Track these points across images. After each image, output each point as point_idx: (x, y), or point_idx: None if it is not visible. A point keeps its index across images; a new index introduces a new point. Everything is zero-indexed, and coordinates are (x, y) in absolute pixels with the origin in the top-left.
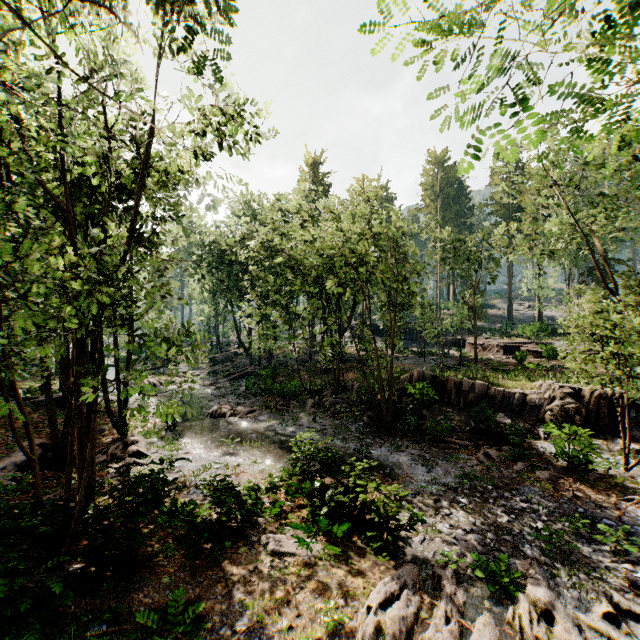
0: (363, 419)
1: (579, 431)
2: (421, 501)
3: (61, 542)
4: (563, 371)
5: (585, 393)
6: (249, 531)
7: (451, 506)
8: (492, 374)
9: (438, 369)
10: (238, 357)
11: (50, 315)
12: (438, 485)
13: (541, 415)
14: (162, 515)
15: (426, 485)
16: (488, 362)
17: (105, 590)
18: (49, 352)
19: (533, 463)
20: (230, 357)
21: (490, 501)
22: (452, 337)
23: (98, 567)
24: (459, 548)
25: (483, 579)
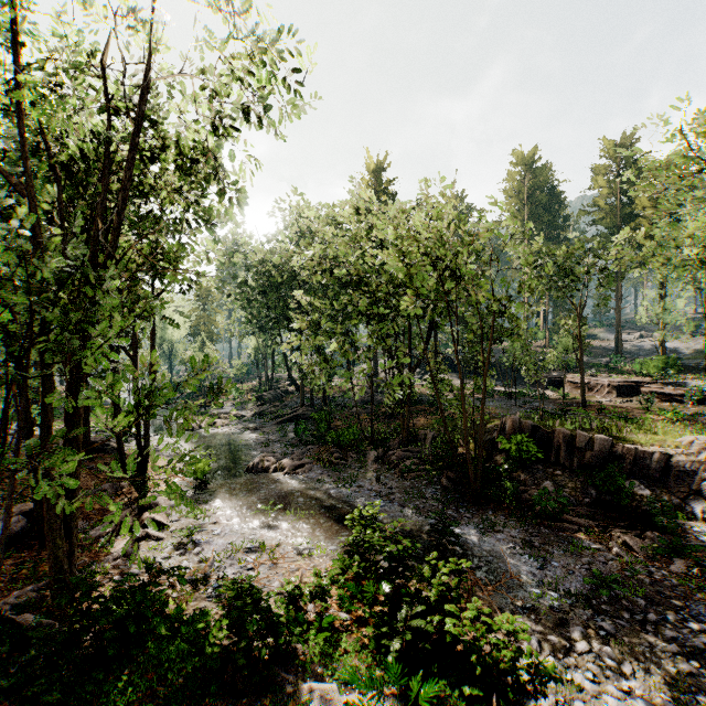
0: (441, 481)
1: None
2: (538, 622)
3: None
4: None
5: None
6: (281, 674)
7: (587, 635)
8: (614, 425)
9: (536, 416)
10: (288, 396)
11: None
12: (560, 593)
13: (694, 485)
14: (158, 636)
15: (542, 592)
16: (600, 407)
17: None
18: None
19: (699, 562)
20: (279, 396)
21: (648, 629)
22: (545, 374)
23: None
24: None
25: None
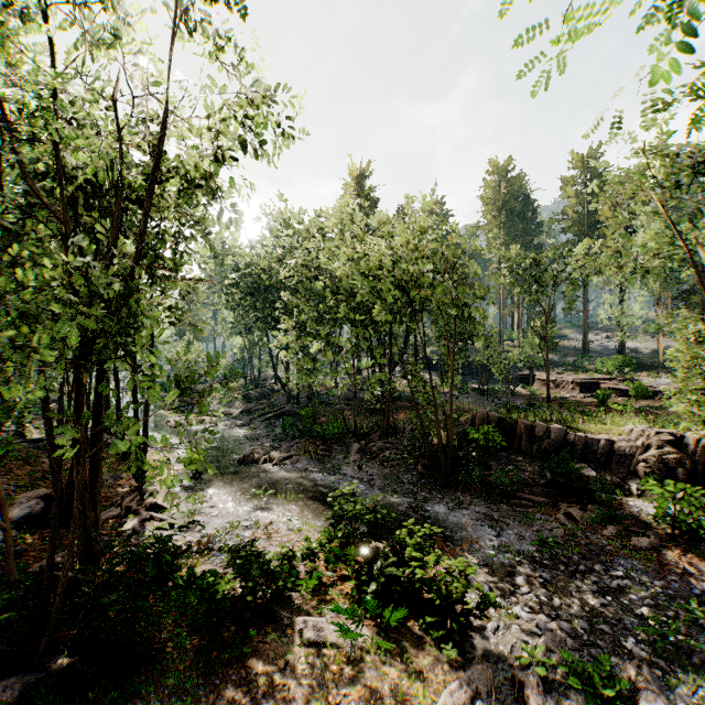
0: (417, 468)
1: (687, 490)
2: (491, 574)
3: (41, 632)
4: (655, 413)
5: (688, 441)
6: (280, 612)
7: (529, 582)
8: (570, 416)
9: (504, 410)
10: (275, 394)
11: (20, 346)
12: (511, 553)
13: (633, 467)
14: (176, 588)
15: (496, 553)
16: (563, 402)
17: (94, 696)
18: (17, 394)
19: (627, 527)
20: (266, 394)
21: (578, 576)
22: (518, 372)
23: (87, 664)
24: (544, 641)
25: (578, 687)
